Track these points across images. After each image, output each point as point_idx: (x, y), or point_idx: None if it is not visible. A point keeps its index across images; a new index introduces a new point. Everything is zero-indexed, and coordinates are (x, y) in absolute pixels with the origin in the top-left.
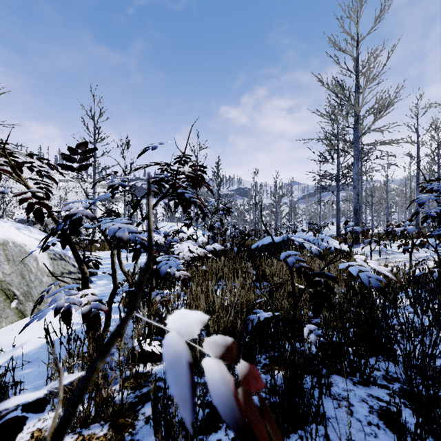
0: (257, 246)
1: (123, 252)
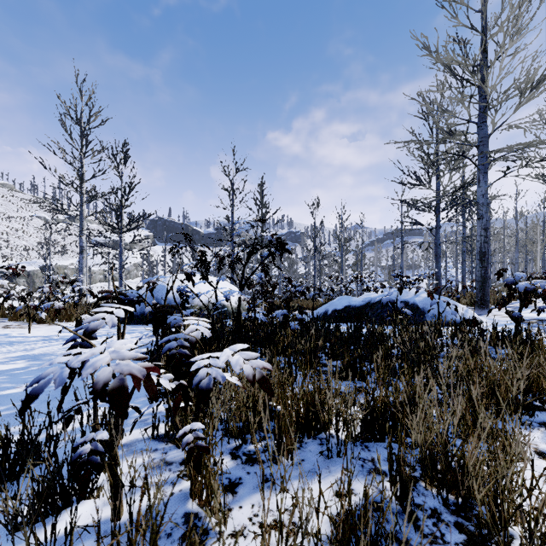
0: (325, 312)
1: None
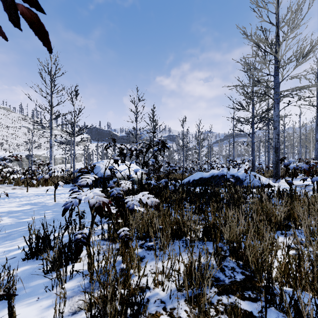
0: (188, 181)
1: (65, 187)
